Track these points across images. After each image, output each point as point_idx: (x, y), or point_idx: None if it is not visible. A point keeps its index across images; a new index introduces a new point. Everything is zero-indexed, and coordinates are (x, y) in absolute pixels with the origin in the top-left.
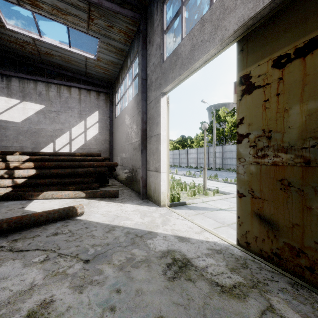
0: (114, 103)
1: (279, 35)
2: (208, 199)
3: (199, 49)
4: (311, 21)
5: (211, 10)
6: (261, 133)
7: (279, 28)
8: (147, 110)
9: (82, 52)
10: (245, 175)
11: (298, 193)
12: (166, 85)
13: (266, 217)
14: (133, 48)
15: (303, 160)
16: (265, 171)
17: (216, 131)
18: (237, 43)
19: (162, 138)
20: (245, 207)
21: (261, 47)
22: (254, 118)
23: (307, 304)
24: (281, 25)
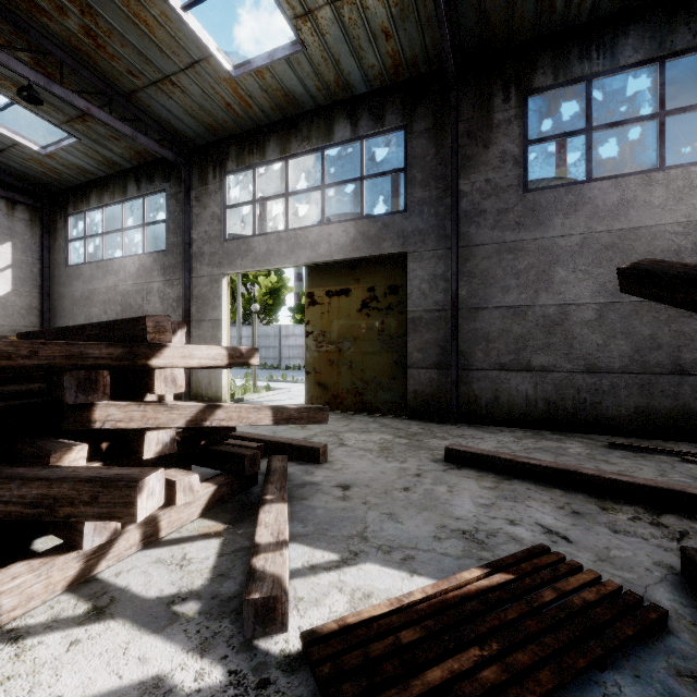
0: (60, 234)
1: (329, 278)
2: (265, 395)
3: (276, 257)
4: (342, 280)
5: (287, 235)
6: (320, 332)
7: (329, 275)
8: (193, 285)
9: (13, 133)
10: (311, 359)
11: (337, 366)
12: (232, 269)
13: (322, 383)
14: (151, 178)
15: (339, 349)
16: (322, 355)
17: (242, 299)
18: (306, 268)
19: (224, 325)
20: (311, 381)
21: (320, 280)
22: (316, 322)
23: (339, 414)
24: (330, 274)
